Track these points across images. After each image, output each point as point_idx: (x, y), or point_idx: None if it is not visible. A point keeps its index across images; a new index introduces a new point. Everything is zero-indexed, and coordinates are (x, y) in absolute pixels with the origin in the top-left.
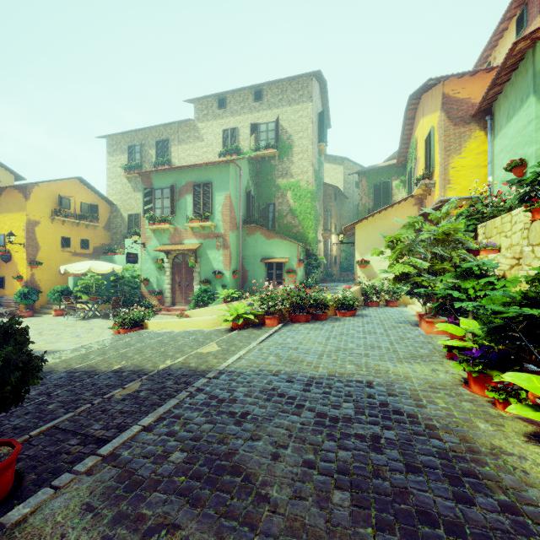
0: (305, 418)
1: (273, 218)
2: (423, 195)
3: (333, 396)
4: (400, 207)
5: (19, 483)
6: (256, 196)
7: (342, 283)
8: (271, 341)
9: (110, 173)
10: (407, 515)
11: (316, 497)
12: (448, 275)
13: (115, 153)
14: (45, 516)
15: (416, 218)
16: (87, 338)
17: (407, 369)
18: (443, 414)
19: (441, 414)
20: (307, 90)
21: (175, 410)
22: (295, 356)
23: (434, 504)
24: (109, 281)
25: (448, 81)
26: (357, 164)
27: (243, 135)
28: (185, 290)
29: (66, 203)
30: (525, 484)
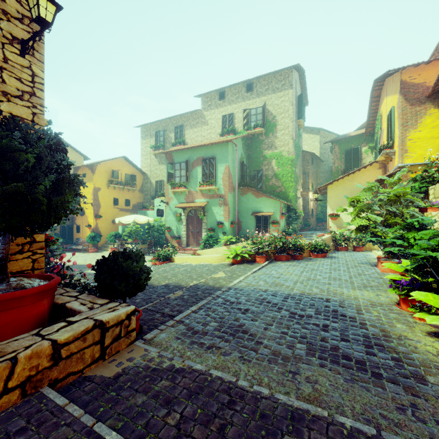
0: (283, 314)
1: (261, 181)
2: (386, 161)
3: (302, 304)
4: (366, 171)
5: (142, 328)
6: (248, 164)
7: (318, 231)
8: (260, 272)
9: (143, 152)
10: (335, 356)
11: (287, 345)
12: (395, 228)
13: (146, 137)
14: (160, 339)
15: (373, 184)
16: None
17: (357, 294)
18: (374, 318)
19: (373, 318)
20: (288, 80)
21: (207, 305)
22: (278, 282)
23: (352, 353)
24: (143, 228)
25: (405, 70)
26: (331, 132)
27: (238, 118)
28: (196, 236)
29: (116, 175)
30: (412, 352)
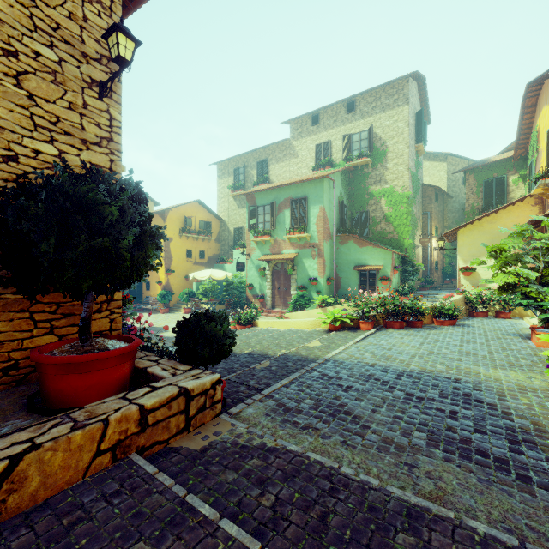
0: (396, 395)
1: (366, 225)
2: (545, 194)
3: (421, 384)
4: (514, 209)
5: (226, 401)
6: (349, 205)
7: (445, 290)
8: (366, 342)
9: (220, 193)
10: (466, 450)
11: (402, 432)
12: None
13: (223, 176)
14: (247, 414)
15: (524, 227)
16: None
17: (499, 374)
18: (523, 407)
19: (521, 407)
20: (403, 93)
21: (300, 379)
22: (389, 355)
23: (489, 449)
24: (220, 286)
25: None
26: (464, 158)
27: (335, 147)
28: (283, 295)
29: (189, 222)
30: None
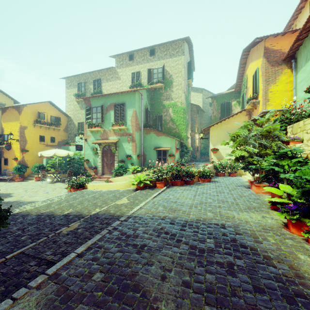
0: (183, 250)
1: (161, 124)
2: (252, 109)
3: (200, 234)
4: (237, 117)
5: None
6: (151, 111)
7: (202, 162)
8: (160, 197)
9: (67, 99)
10: None
11: None
12: (271, 157)
13: (70, 87)
14: None
15: (249, 122)
16: (52, 194)
17: (246, 216)
18: (274, 248)
19: (273, 248)
20: (181, 48)
21: (99, 242)
22: (175, 207)
23: None
24: (66, 161)
25: (268, 39)
26: (210, 92)
27: (143, 76)
28: (109, 166)
29: (42, 116)
30: None
